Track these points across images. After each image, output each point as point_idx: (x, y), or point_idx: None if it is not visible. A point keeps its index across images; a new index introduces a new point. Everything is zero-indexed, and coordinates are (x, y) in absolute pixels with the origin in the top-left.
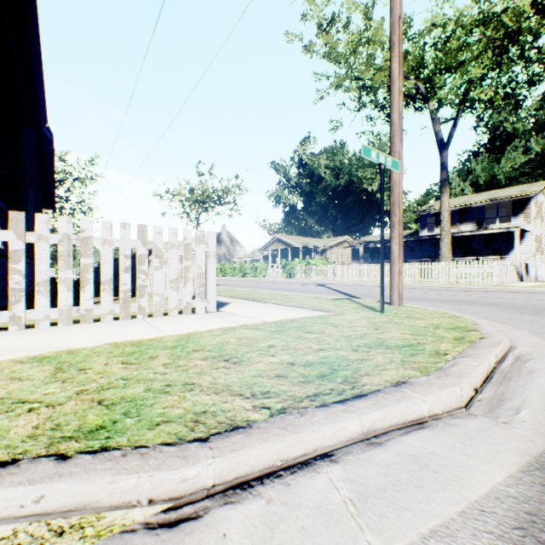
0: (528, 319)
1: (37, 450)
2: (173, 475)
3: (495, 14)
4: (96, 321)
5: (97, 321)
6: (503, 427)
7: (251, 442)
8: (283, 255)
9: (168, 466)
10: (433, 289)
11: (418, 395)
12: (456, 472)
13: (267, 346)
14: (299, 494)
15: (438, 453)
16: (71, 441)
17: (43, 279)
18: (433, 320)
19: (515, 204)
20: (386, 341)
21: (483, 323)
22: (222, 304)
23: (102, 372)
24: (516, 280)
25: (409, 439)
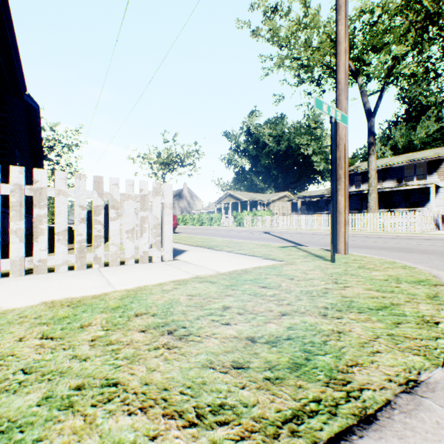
0: None
1: None
2: None
3: None
4: (51, 271)
5: (52, 271)
6: None
7: None
8: (234, 208)
9: None
10: (366, 237)
11: None
12: None
13: (221, 307)
14: None
15: None
16: None
17: None
18: (389, 271)
19: (430, 164)
20: (353, 300)
21: (442, 275)
22: (179, 252)
23: (5, 355)
24: (434, 229)
25: None
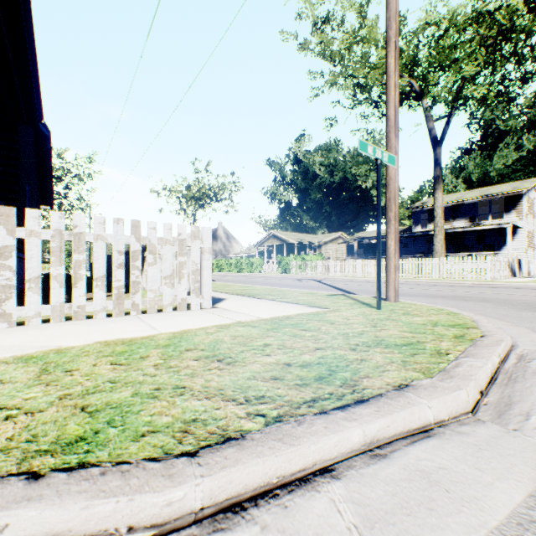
0: (526, 316)
1: (7, 466)
2: (156, 498)
3: (488, 12)
4: (89, 318)
5: (90, 318)
6: (515, 435)
7: (244, 457)
8: (279, 251)
9: (150, 487)
10: (428, 285)
11: (423, 400)
12: (470, 490)
13: (263, 344)
14: (297, 519)
15: (449, 467)
16: (47, 456)
17: (34, 276)
18: (431, 317)
19: (507, 201)
20: (384, 339)
21: (481, 320)
22: (217, 300)
23: (89, 374)
24: (509, 276)
25: (415, 451)
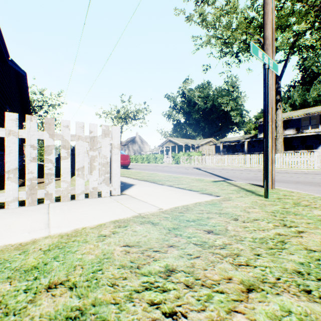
0: None
1: None
2: None
3: None
4: (2, 207)
5: (3, 207)
6: None
7: None
8: (173, 150)
9: None
10: (277, 172)
11: None
12: None
13: (163, 270)
14: None
15: None
16: None
17: None
18: None
19: None
20: None
21: None
22: (128, 186)
23: None
24: None
25: None
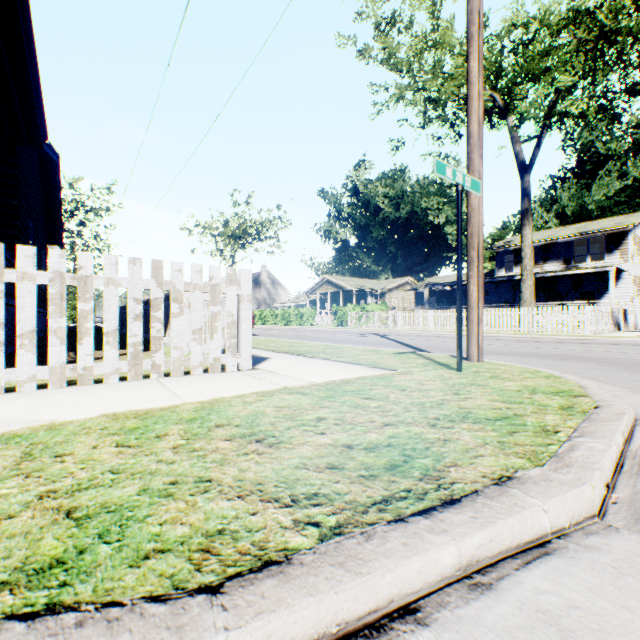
0: None
1: None
2: None
3: (587, 10)
4: (98, 382)
5: (99, 382)
6: None
7: (290, 595)
8: (334, 300)
9: None
10: (515, 341)
11: (535, 501)
12: None
13: (315, 418)
14: None
15: (584, 606)
16: (3, 592)
17: (27, 329)
18: (527, 381)
19: (610, 239)
20: (471, 411)
21: (591, 385)
22: (259, 359)
23: (86, 460)
24: (612, 329)
25: (532, 578)
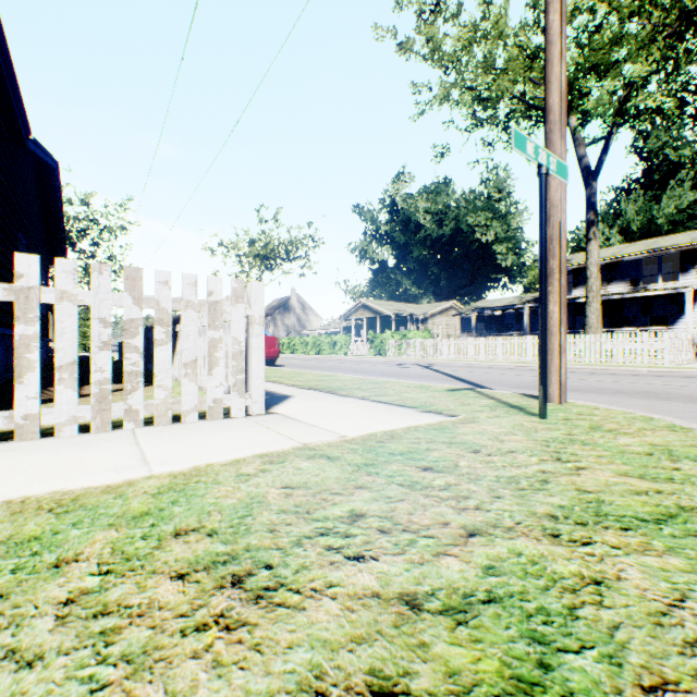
0: None
1: None
2: None
3: None
4: (48, 435)
5: (50, 435)
6: None
7: None
8: (371, 326)
9: None
10: (585, 373)
11: None
12: None
13: (347, 515)
14: None
15: None
16: None
17: None
18: (648, 436)
19: (684, 257)
20: (602, 498)
21: None
22: (278, 398)
23: None
24: (693, 359)
25: None
